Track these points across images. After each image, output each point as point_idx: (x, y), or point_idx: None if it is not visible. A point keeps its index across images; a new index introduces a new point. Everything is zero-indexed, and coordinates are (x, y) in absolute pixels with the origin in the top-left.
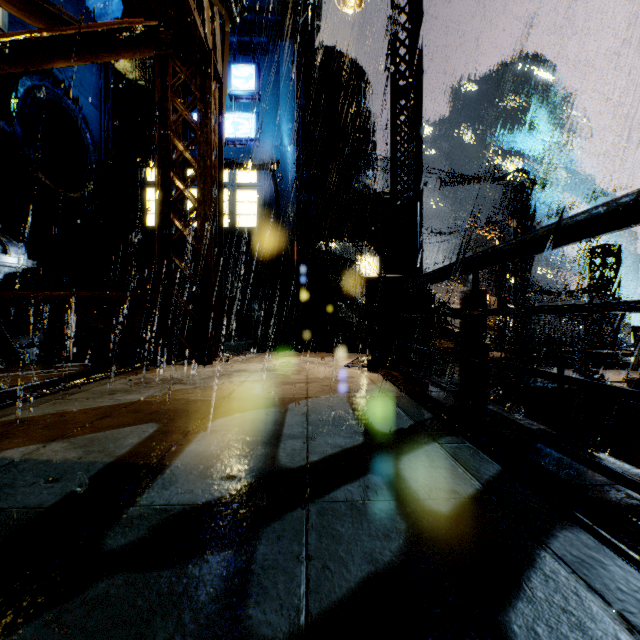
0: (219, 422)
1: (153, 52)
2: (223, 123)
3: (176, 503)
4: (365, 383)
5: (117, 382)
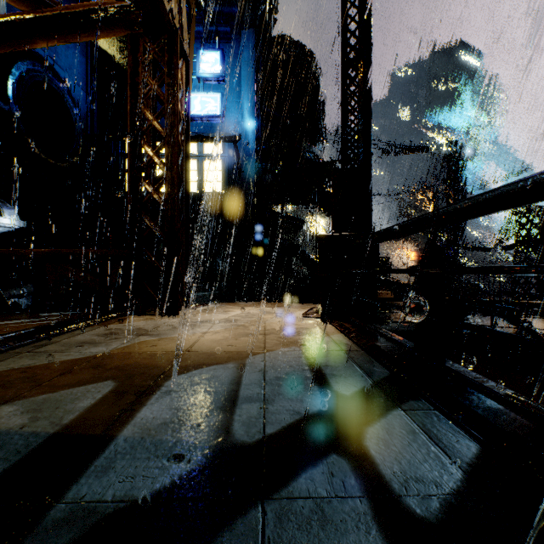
0: (176, 380)
1: (125, 32)
2: (189, 97)
3: (110, 498)
4: (319, 335)
5: (88, 333)
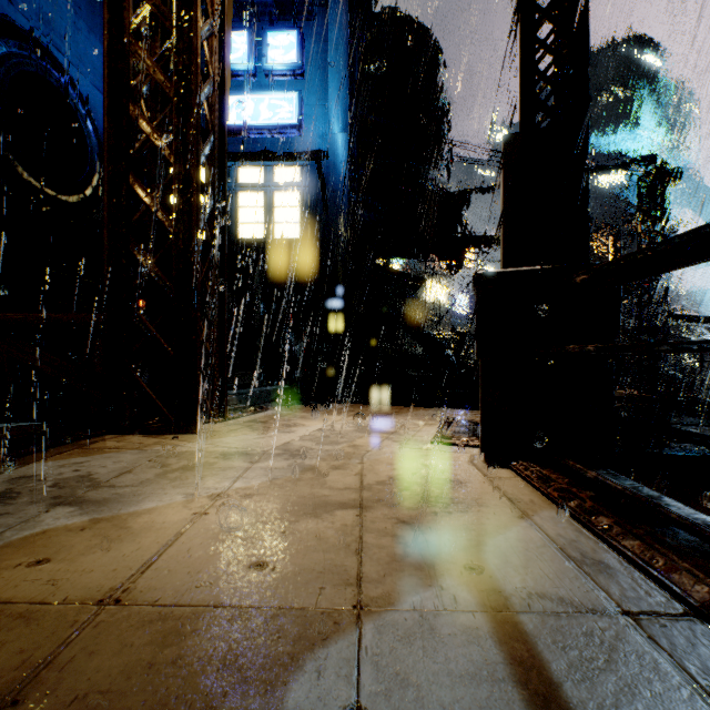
0: None
1: None
2: (226, 38)
3: None
4: (502, 513)
5: None
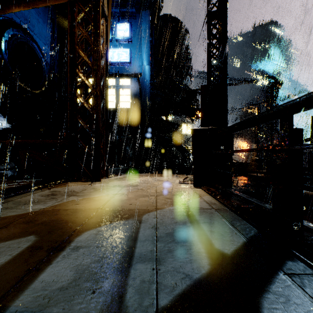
0: (85, 236)
1: None
2: (108, 43)
3: None
4: (194, 196)
5: (36, 194)
